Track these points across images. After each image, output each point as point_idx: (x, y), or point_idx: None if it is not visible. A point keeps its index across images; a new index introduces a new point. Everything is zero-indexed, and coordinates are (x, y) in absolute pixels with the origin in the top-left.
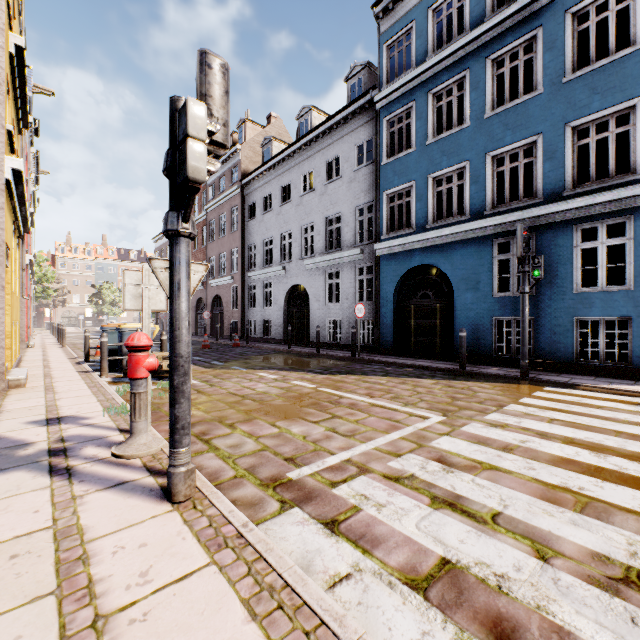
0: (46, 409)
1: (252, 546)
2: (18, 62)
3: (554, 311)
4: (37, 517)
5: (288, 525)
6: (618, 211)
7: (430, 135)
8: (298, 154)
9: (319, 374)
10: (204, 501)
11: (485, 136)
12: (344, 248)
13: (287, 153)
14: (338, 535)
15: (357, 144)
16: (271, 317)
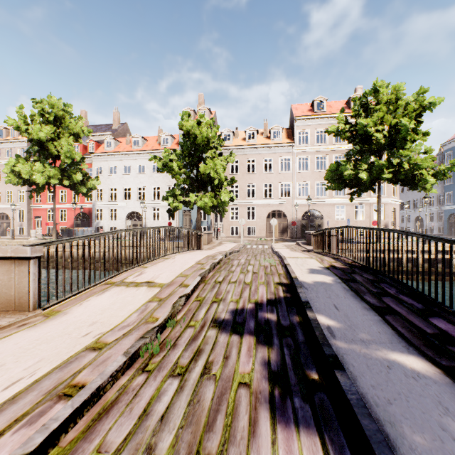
0: None
1: None
2: None
3: None
4: None
5: None
6: None
7: None
8: None
9: None
10: None
11: None
12: (434, 206)
13: None
14: None
15: None
16: (409, 226)
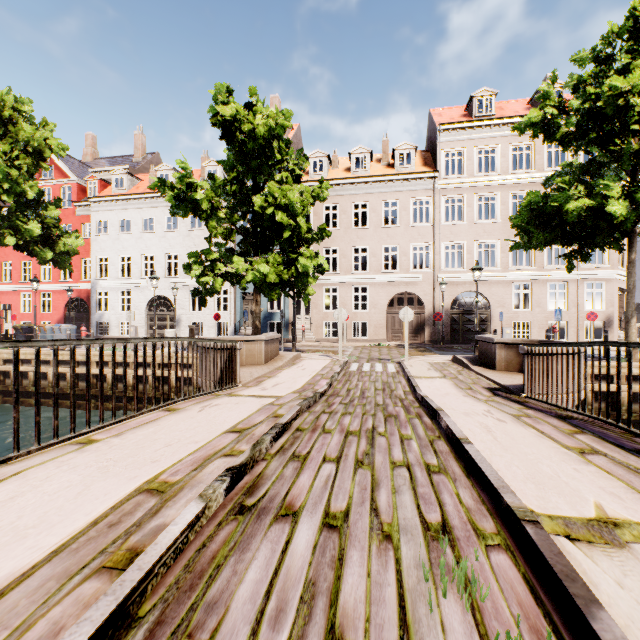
0: None
1: None
2: None
3: None
4: None
5: None
6: None
7: None
8: None
9: None
10: None
11: None
12: None
13: None
14: None
15: None
16: None
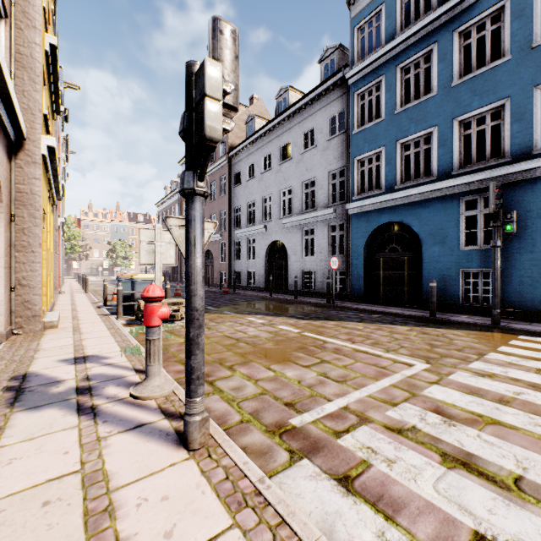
0: (74, 348)
1: (272, 507)
2: (52, 58)
3: (523, 263)
4: (67, 459)
5: (301, 479)
6: None
7: (398, 105)
8: (277, 128)
9: (301, 319)
10: (217, 449)
11: (452, 103)
12: (318, 208)
13: (268, 128)
14: (354, 495)
15: (330, 117)
16: (254, 268)
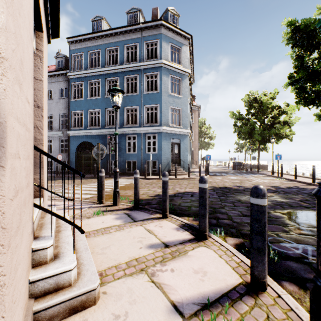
0: None
1: None
2: None
3: (122, 158)
4: None
5: None
6: (134, 133)
7: (89, 96)
8: None
9: None
10: None
11: (105, 103)
12: (54, 130)
13: None
14: None
15: (60, 88)
16: None
